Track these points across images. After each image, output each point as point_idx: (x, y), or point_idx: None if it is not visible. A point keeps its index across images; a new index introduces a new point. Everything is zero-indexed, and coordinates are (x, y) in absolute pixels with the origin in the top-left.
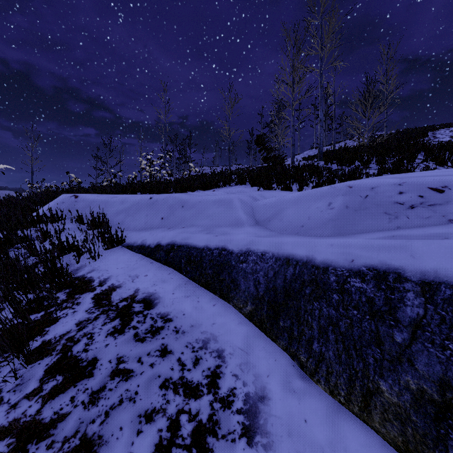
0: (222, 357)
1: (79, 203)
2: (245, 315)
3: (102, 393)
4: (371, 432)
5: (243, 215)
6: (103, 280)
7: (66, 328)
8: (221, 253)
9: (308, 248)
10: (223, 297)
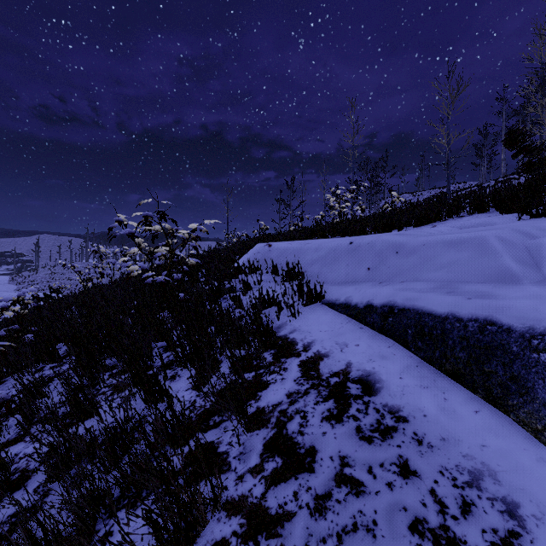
0: (517, 517)
1: (273, 252)
2: None
3: (328, 502)
4: None
5: (513, 264)
6: (307, 344)
7: (277, 397)
8: (483, 329)
9: None
10: (492, 401)
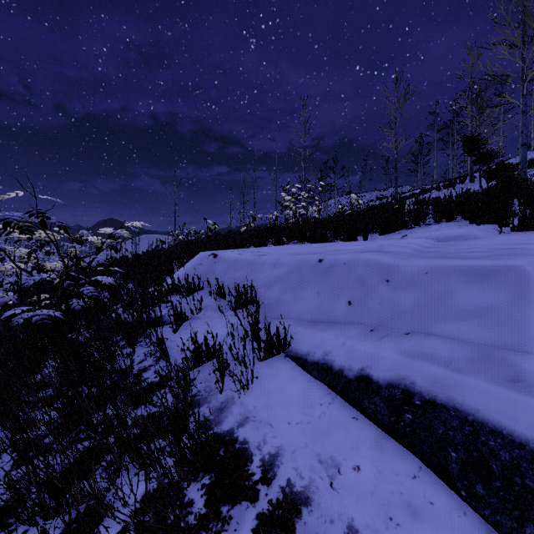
0: None
1: (218, 265)
2: None
3: None
4: None
5: None
6: (268, 461)
7: None
8: None
9: None
10: None
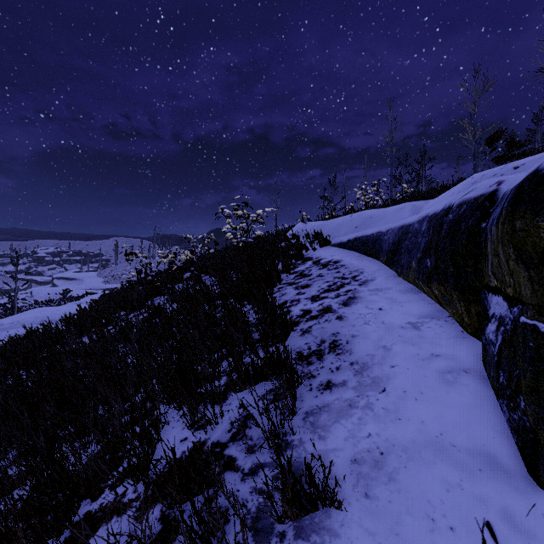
0: (362, 273)
1: (307, 227)
2: (383, 263)
3: (313, 279)
4: (412, 286)
5: (406, 214)
6: (317, 257)
7: (301, 269)
8: (377, 235)
9: (412, 219)
10: (376, 258)
